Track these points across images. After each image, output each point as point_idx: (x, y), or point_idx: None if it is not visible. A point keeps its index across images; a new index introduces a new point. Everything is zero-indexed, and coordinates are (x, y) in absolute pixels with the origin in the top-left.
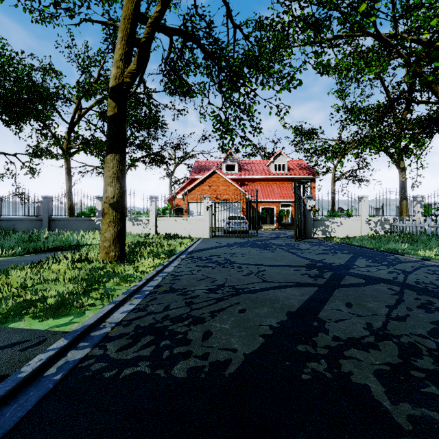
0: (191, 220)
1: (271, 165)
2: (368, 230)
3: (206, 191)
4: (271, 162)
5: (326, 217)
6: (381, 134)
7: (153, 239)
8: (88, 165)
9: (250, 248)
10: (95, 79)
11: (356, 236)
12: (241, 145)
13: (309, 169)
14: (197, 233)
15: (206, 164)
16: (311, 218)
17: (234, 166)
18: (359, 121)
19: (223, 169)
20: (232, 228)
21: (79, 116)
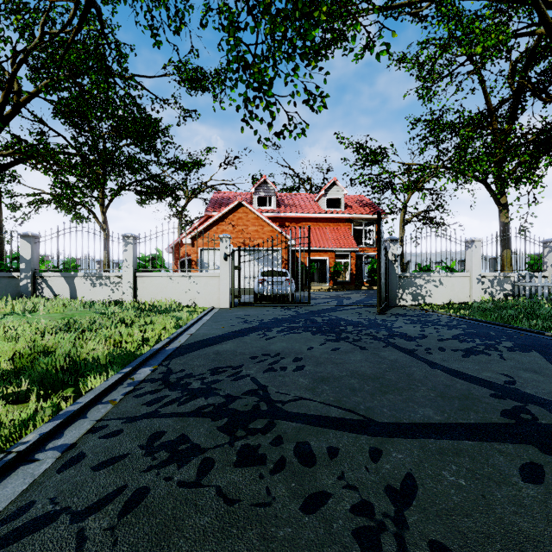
0: (198, 277)
1: (322, 200)
2: (480, 292)
3: (227, 232)
4: (322, 196)
5: (419, 273)
6: (488, 149)
7: (115, 314)
8: (46, 193)
9: (306, 336)
10: (36, 38)
11: (464, 303)
12: (286, 129)
13: (373, 207)
14: (208, 299)
15: (230, 196)
16: (396, 274)
17: (269, 199)
18: (442, 140)
19: (254, 204)
20: (268, 289)
21: (15, 106)
